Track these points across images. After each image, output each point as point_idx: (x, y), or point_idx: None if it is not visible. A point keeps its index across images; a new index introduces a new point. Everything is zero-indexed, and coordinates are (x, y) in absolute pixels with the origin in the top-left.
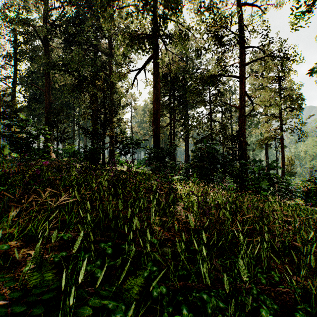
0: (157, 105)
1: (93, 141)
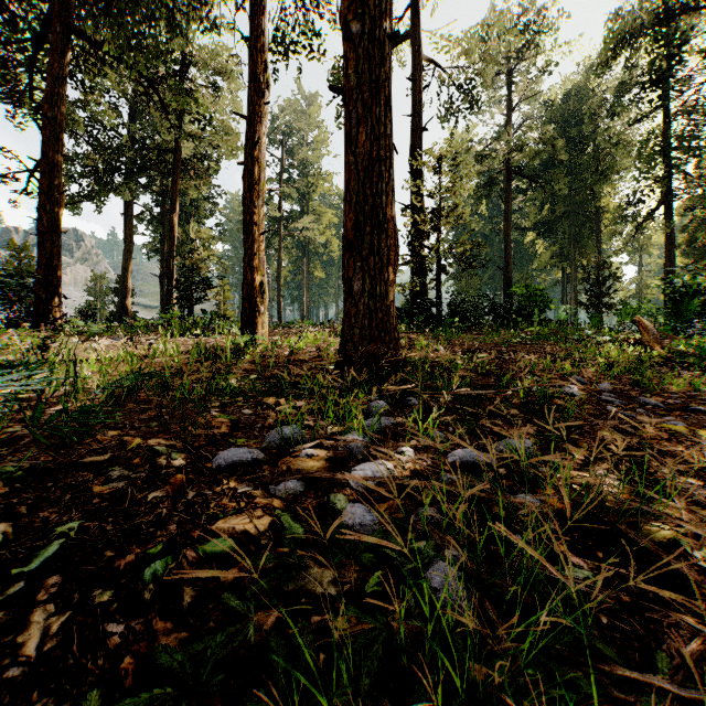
0: (669, 262)
1: (588, 312)
